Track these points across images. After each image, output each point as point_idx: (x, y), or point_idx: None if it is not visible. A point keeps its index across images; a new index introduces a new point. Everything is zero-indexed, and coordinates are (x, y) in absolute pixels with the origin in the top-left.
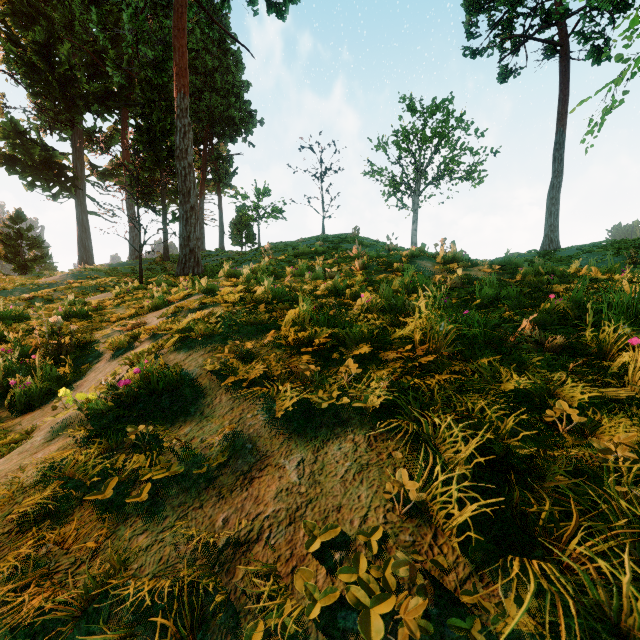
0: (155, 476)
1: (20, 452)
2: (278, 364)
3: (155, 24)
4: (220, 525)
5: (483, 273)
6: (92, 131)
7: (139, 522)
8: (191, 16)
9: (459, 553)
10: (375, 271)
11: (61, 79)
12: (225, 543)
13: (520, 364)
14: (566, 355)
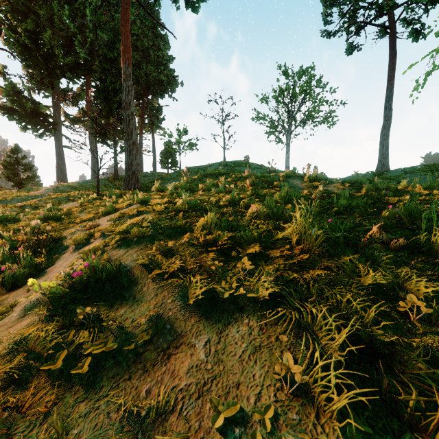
0: (95, 351)
1: (1, 325)
2: (191, 260)
3: (109, 17)
4: (144, 395)
5: (337, 188)
6: (66, 91)
7: (81, 390)
8: (133, 11)
9: (341, 438)
10: (261, 187)
11: (45, 55)
12: (147, 412)
13: (373, 261)
14: (405, 252)
